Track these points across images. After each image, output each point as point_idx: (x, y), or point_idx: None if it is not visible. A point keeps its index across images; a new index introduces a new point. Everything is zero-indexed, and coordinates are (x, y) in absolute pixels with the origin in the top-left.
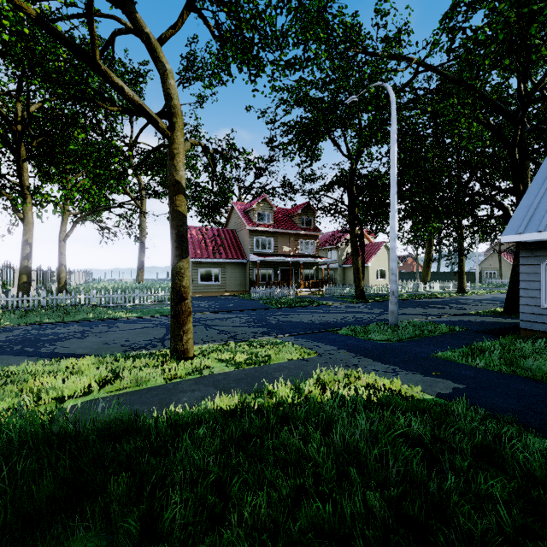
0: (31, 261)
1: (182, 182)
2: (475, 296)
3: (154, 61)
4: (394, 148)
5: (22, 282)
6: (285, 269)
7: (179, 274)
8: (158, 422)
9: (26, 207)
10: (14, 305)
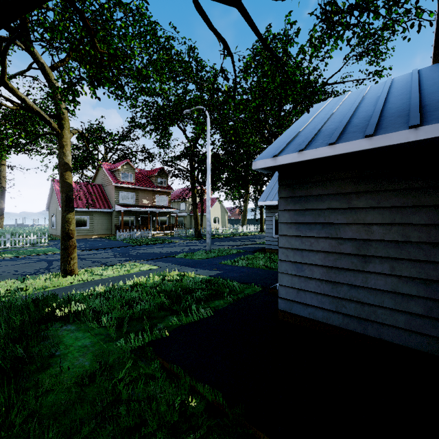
0: None
1: (70, 163)
2: None
3: (47, 81)
4: (209, 148)
5: None
6: (145, 217)
7: (68, 222)
8: (70, 295)
9: None
10: None
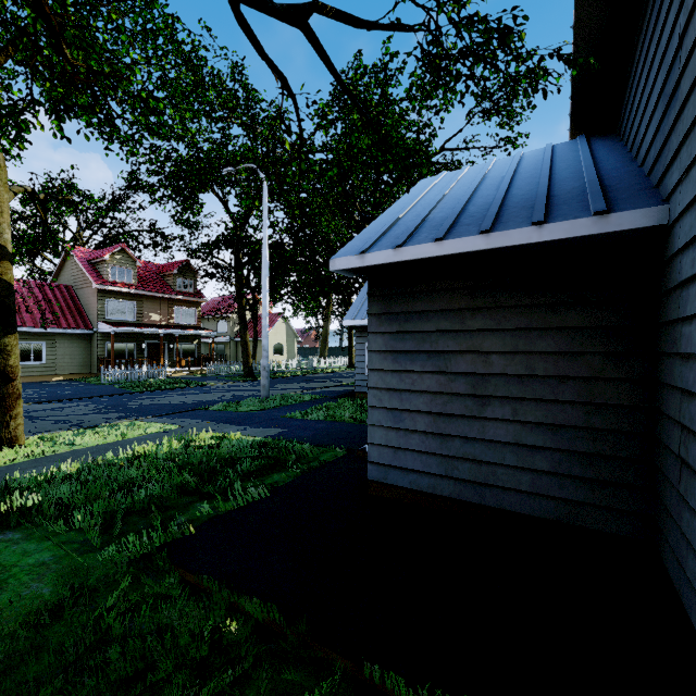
0: None
1: (8, 246)
2: None
3: None
4: (266, 232)
5: None
6: (155, 343)
7: (5, 352)
8: (9, 481)
9: None
10: None
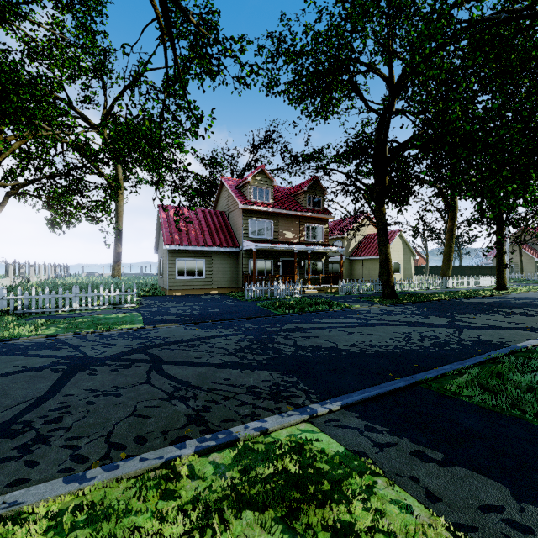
0: None
1: None
2: (526, 294)
3: None
4: None
5: None
6: (288, 260)
7: None
8: None
9: None
10: None
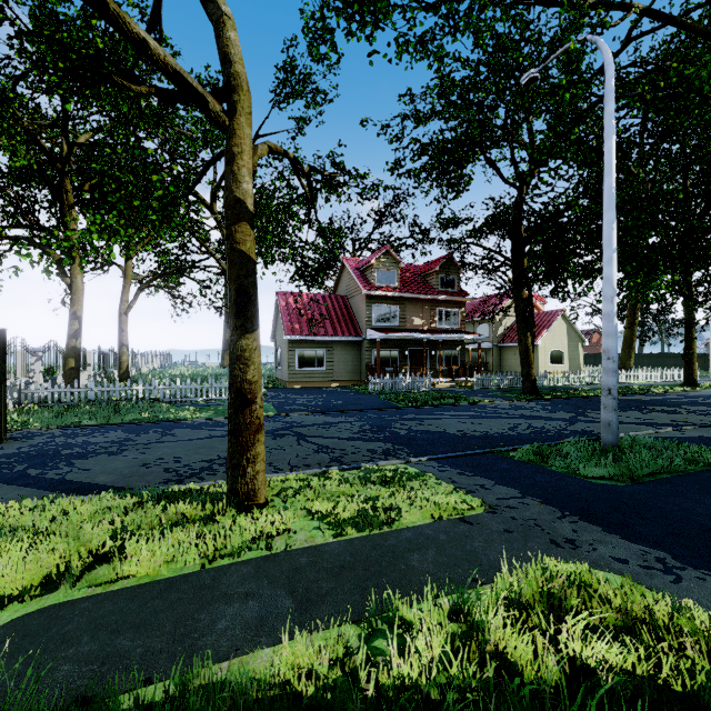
0: (80, 341)
1: (246, 201)
2: None
3: (203, 2)
4: (611, 142)
5: (69, 368)
6: (417, 350)
7: (241, 360)
8: None
9: (74, 269)
10: (55, 399)
